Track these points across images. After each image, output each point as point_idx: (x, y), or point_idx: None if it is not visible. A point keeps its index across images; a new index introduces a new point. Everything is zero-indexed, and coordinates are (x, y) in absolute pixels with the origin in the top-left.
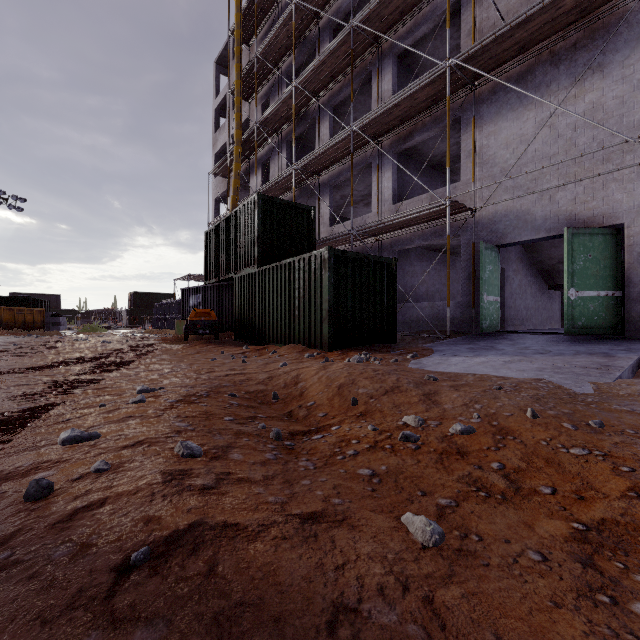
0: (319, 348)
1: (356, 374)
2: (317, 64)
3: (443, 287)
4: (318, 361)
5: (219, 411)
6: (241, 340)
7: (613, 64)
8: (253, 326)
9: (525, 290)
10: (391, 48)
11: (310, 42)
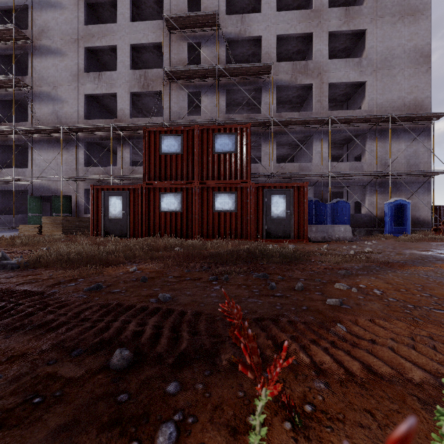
0: None
1: None
2: None
3: None
4: None
5: None
6: None
7: (70, 150)
8: None
9: None
10: None
11: None
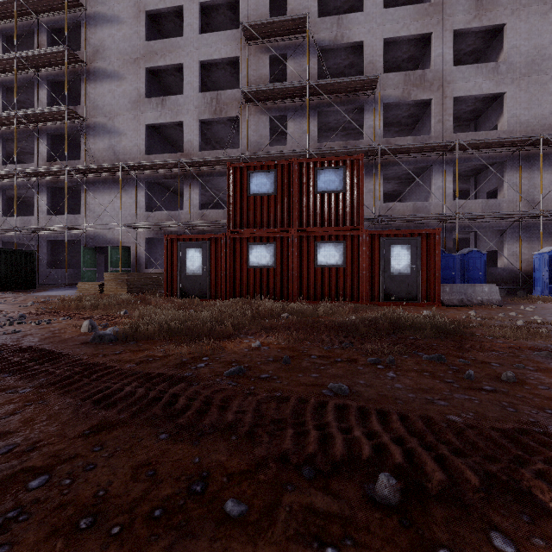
0: None
1: None
2: None
3: None
4: None
5: None
6: None
7: (129, 191)
8: None
9: None
10: (47, 130)
11: None
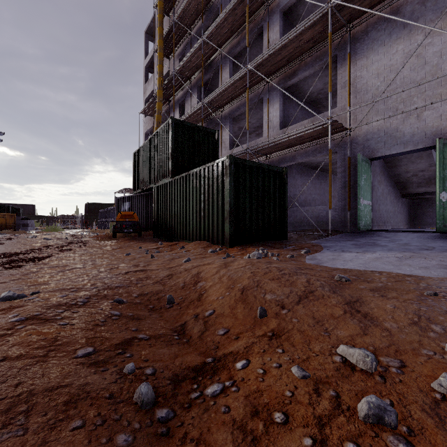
0: (221, 244)
1: (260, 274)
2: (220, 21)
3: (317, 196)
4: (220, 256)
5: (80, 334)
6: (159, 237)
7: None
8: (168, 226)
9: (386, 197)
10: (279, 5)
11: (215, 8)
